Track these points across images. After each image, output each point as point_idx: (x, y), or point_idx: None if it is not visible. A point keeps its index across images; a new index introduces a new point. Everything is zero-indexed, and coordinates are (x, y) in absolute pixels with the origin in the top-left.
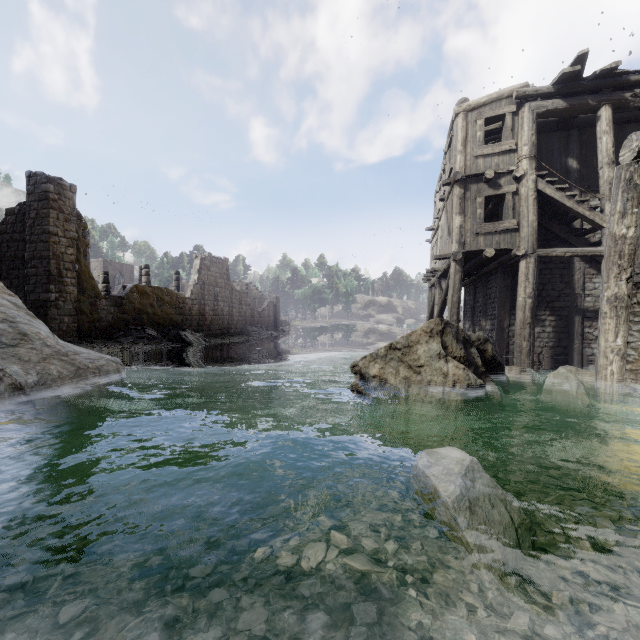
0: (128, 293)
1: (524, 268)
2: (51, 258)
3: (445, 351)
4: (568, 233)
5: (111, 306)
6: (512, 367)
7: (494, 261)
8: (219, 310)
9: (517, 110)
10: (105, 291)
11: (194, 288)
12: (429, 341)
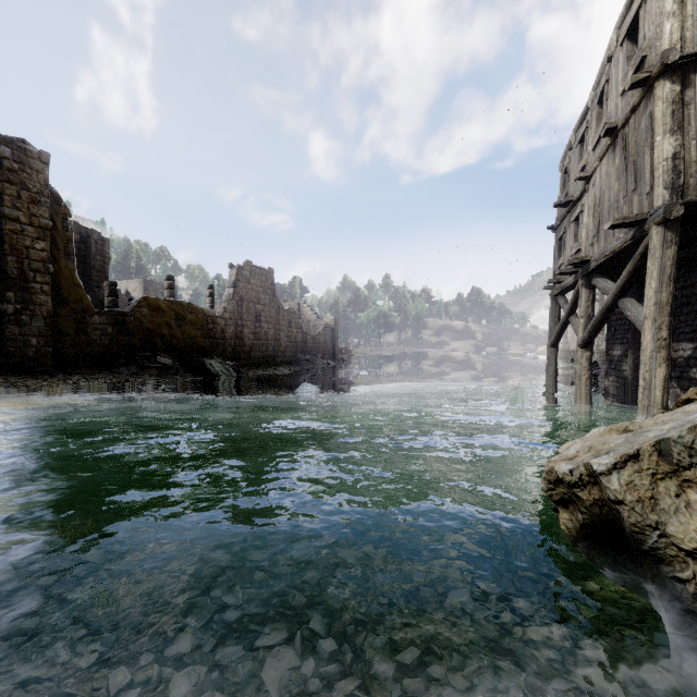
0: (133, 308)
1: None
2: (8, 253)
3: None
4: None
5: (108, 325)
6: None
7: None
8: (262, 333)
9: None
10: (112, 307)
11: (228, 304)
12: None
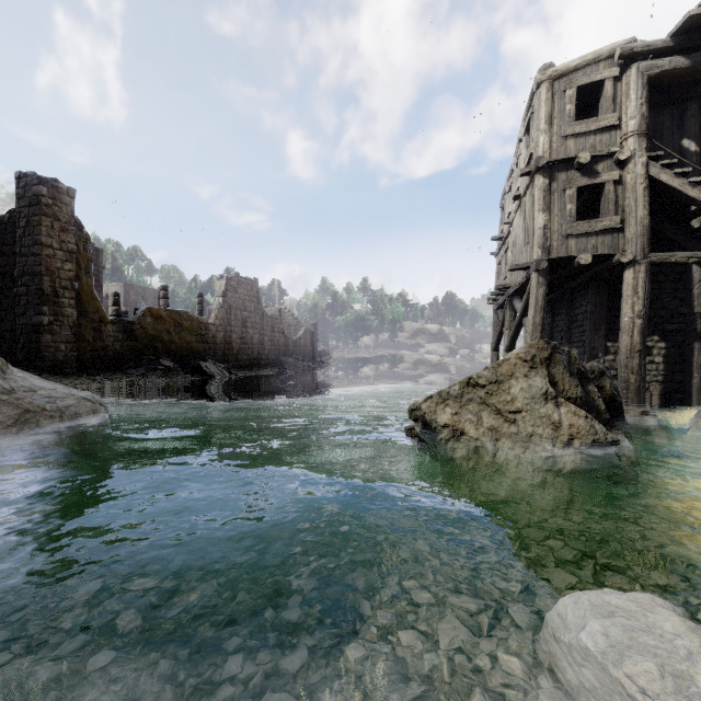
0: (140, 317)
1: (631, 279)
2: (44, 274)
3: (553, 389)
4: (684, 235)
5: (119, 332)
6: (628, 410)
7: (584, 273)
8: (248, 338)
9: (620, 74)
10: (115, 315)
11: (219, 312)
12: (529, 374)
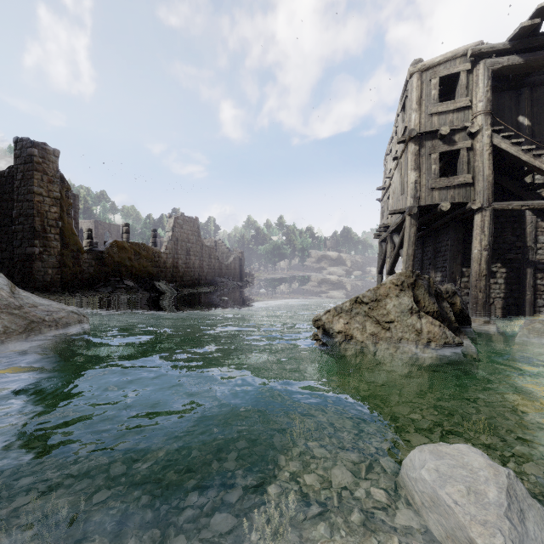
0: (108, 248)
1: (479, 221)
2: (36, 216)
3: (417, 306)
4: (520, 188)
5: (92, 259)
6: (475, 319)
7: (446, 216)
8: (191, 263)
9: (471, 68)
10: (89, 246)
11: (168, 244)
12: (400, 295)
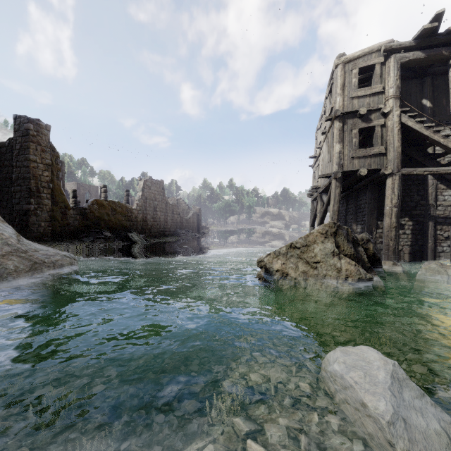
0: (90, 205)
1: (390, 184)
2: (31, 179)
3: (338, 249)
4: (423, 157)
5: (77, 214)
6: (386, 262)
7: (364, 179)
8: (157, 218)
9: (384, 61)
10: (74, 204)
11: (139, 202)
12: (324, 241)
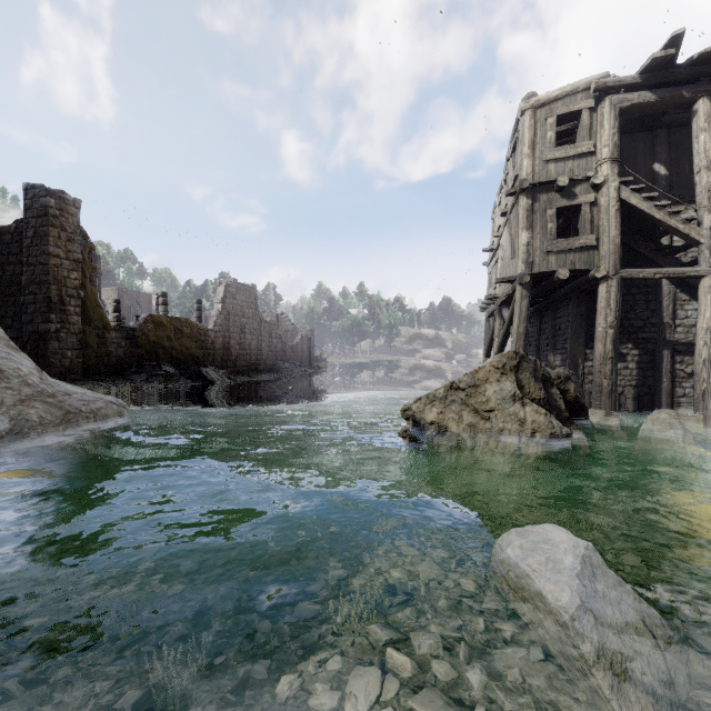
0: (141, 324)
1: (604, 292)
2: (51, 283)
3: (521, 392)
4: (655, 252)
5: (122, 339)
6: (595, 411)
7: (566, 285)
8: (246, 344)
9: (595, 105)
10: (116, 322)
11: (217, 319)
12: (501, 379)
